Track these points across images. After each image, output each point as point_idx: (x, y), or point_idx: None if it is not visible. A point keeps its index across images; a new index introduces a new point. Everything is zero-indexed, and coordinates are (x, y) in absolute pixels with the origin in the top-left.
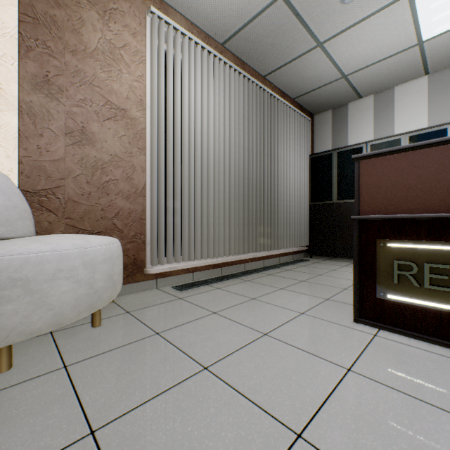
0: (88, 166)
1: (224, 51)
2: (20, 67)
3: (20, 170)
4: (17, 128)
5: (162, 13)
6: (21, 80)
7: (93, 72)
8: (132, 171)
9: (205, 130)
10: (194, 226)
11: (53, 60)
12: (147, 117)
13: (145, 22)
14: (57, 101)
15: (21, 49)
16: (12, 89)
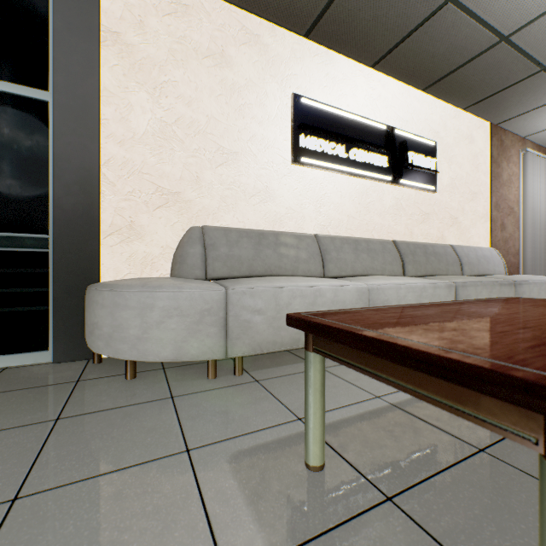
0: (503, 241)
1: (545, 151)
2: (491, 201)
3: (491, 246)
4: (489, 228)
5: (523, 145)
6: (491, 206)
7: (504, 193)
8: (514, 241)
9: (544, 210)
10: (541, 271)
11: (497, 193)
12: (520, 210)
13: (518, 155)
14: (498, 212)
15: (491, 193)
16: (488, 211)
